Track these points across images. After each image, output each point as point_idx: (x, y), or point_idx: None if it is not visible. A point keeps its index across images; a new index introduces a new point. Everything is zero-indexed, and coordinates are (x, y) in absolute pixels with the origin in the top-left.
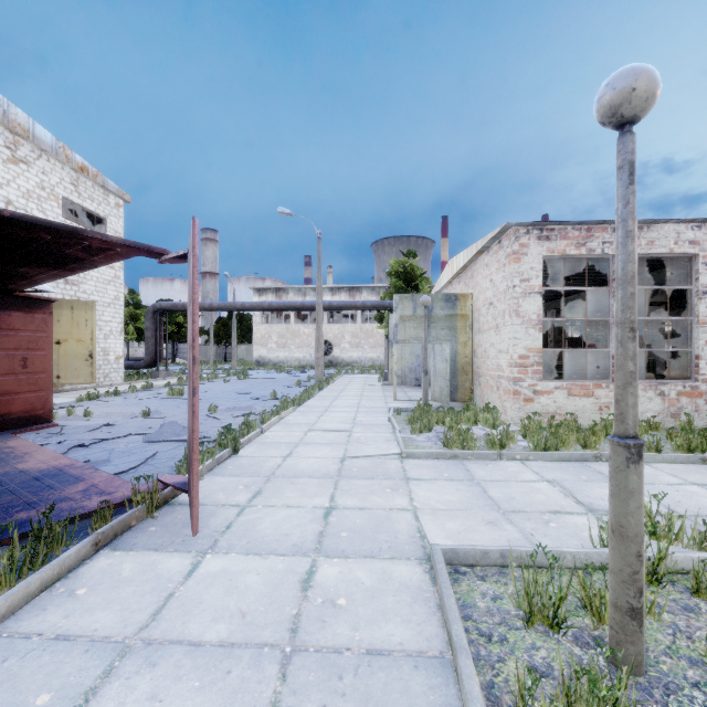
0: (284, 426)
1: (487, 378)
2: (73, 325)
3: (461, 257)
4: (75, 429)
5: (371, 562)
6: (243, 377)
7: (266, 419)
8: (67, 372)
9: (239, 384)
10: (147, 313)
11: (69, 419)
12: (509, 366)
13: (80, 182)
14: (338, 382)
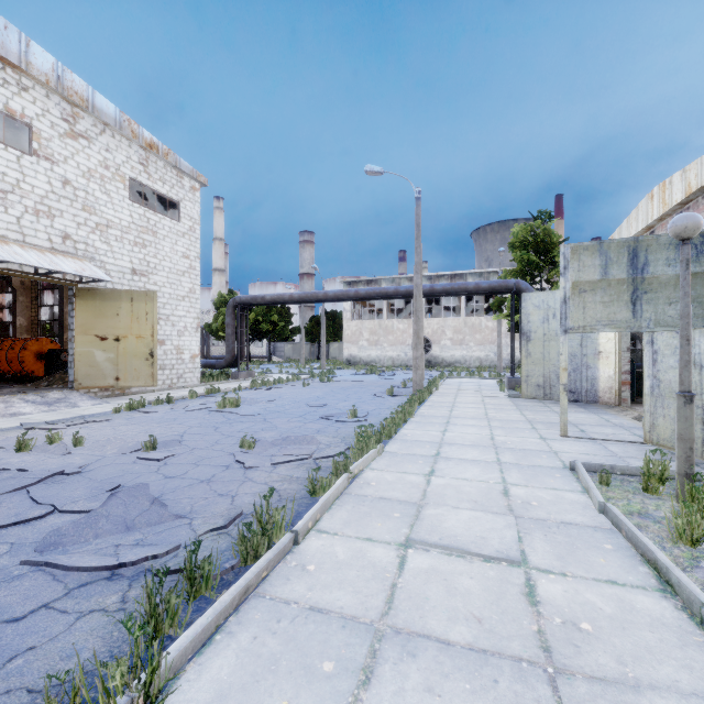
0: (353, 511)
1: None
2: (133, 319)
3: None
4: (3, 481)
5: None
6: (327, 379)
7: (320, 486)
8: (127, 373)
9: (318, 390)
10: (227, 308)
11: (47, 449)
12: None
13: (149, 162)
14: (443, 390)
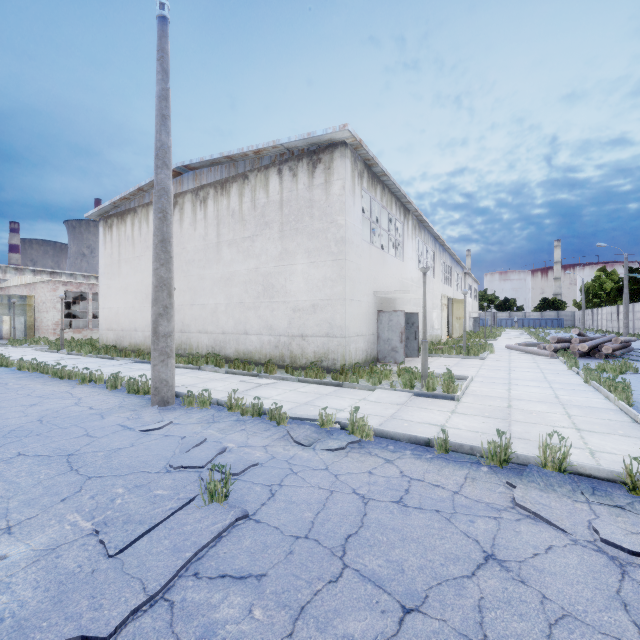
0: None
1: (43, 330)
2: None
3: (28, 279)
4: None
5: (25, 351)
6: None
7: None
8: None
9: None
10: None
11: None
12: (52, 325)
13: None
14: None
